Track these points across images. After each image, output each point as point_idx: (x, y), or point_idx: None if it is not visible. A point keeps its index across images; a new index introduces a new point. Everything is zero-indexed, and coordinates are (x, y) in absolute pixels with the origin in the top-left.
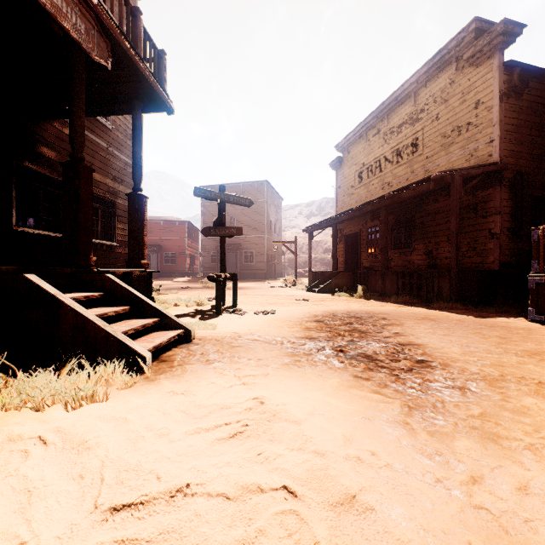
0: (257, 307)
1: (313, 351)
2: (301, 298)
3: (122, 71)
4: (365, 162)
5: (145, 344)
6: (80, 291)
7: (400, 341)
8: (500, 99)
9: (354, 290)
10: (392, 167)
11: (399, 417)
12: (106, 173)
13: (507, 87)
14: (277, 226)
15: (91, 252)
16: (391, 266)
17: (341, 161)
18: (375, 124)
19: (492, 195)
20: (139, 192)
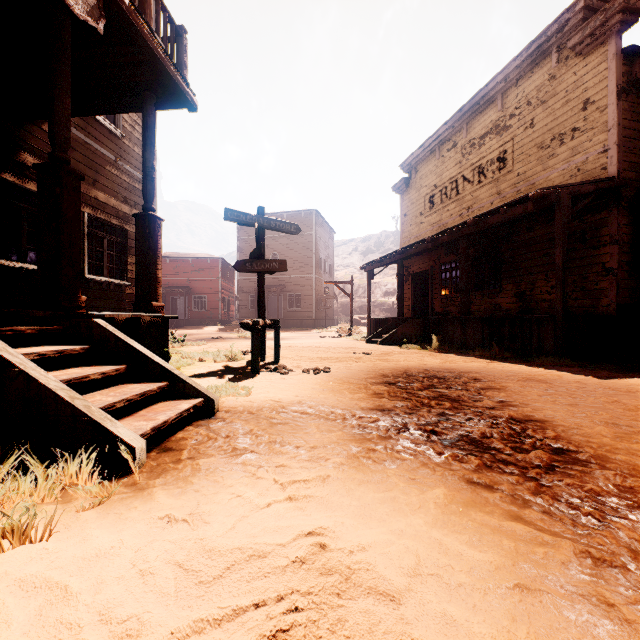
0: (306, 364)
1: (392, 432)
2: (360, 351)
3: (125, 47)
4: (438, 183)
5: (140, 423)
6: (58, 343)
7: (513, 414)
8: (617, 95)
9: (426, 341)
10: (473, 188)
11: (584, 584)
12: (114, 193)
13: (627, 80)
14: (328, 265)
15: (79, 289)
16: (471, 311)
17: (408, 183)
18: (450, 136)
19: (607, 219)
20: (150, 212)
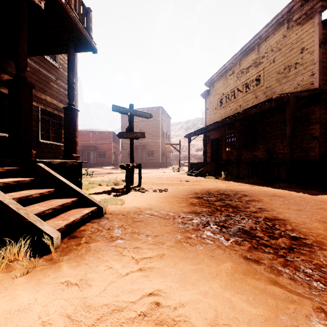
0: (155, 186)
1: (200, 226)
2: (184, 180)
3: (58, 18)
4: (224, 92)
5: (59, 222)
6: (18, 176)
7: (267, 216)
8: (319, 45)
9: (218, 175)
10: (243, 95)
11: None
12: (55, 97)
13: (324, 37)
14: (167, 135)
15: (31, 147)
16: (241, 159)
17: (209, 92)
18: (231, 68)
19: (313, 110)
20: (72, 106)
